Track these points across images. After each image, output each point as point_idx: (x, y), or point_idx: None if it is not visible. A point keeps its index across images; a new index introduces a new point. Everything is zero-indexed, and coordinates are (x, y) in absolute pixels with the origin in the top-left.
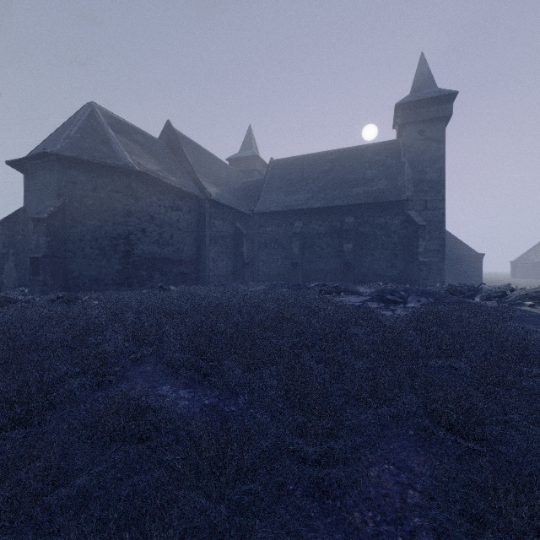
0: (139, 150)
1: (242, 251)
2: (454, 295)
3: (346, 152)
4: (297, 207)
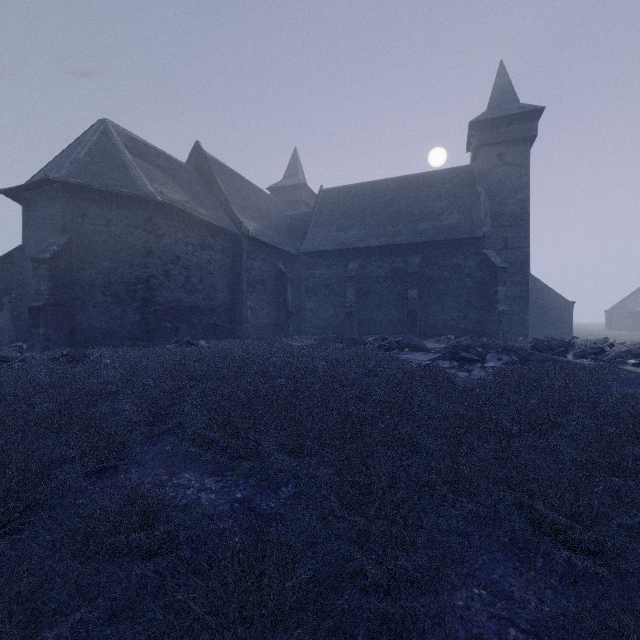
0: (162, 177)
1: (286, 297)
2: (541, 352)
3: (410, 179)
4: (352, 245)
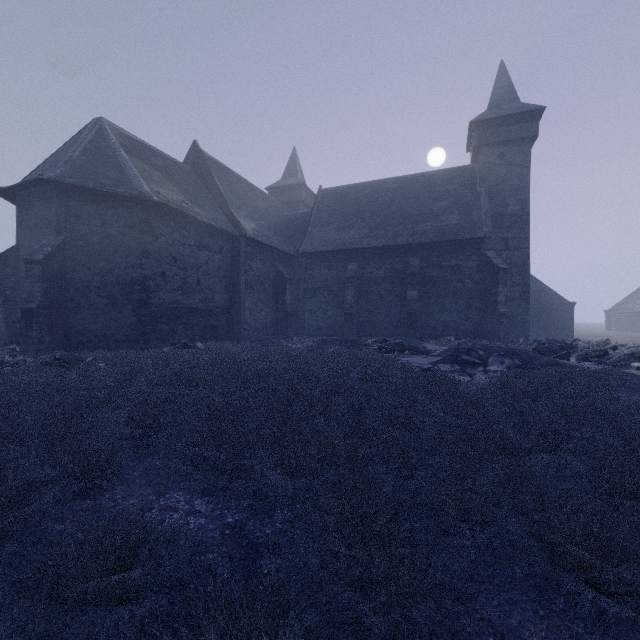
0: (159, 176)
1: (285, 299)
2: (544, 355)
3: (410, 179)
4: (351, 246)
